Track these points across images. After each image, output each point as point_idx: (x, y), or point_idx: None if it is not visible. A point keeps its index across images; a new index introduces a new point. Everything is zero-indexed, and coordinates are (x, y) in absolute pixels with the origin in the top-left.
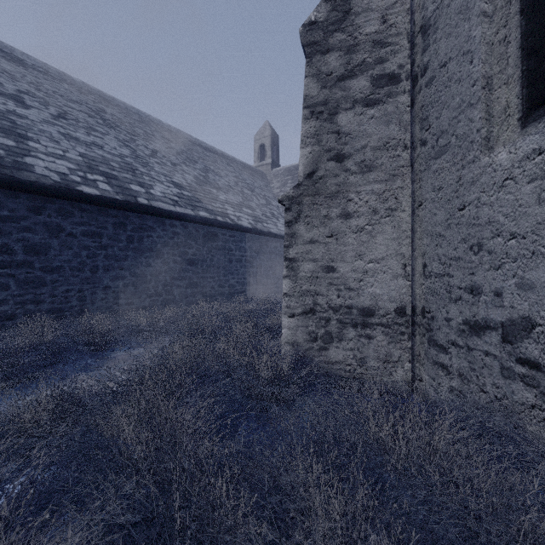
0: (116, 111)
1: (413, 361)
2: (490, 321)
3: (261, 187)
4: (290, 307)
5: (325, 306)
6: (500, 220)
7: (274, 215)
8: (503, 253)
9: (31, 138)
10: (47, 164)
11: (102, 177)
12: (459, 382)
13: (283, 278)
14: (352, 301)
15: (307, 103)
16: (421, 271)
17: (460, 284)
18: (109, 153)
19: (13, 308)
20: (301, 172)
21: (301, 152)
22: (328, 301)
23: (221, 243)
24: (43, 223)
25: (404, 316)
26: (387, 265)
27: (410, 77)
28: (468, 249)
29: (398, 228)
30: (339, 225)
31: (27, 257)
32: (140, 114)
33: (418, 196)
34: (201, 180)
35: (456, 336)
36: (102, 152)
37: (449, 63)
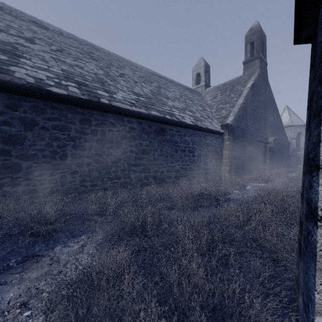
0: (101, 54)
1: None
2: None
3: (198, 100)
4: None
5: None
6: None
7: (209, 117)
8: None
9: (25, 57)
10: (28, 72)
11: (74, 84)
12: None
13: None
14: None
15: None
16: None
17: None
18: (86, 71)
19: None
20: None
21: None
22: None
23: (169, 136)
24: (18, 118)
25: None
26: None
27: None
28: None
29: None
30: None
31: (5, 146)
32: (118, 57)
33: None
34: (155, 92)
35: None
36: (81, 70)
37: None
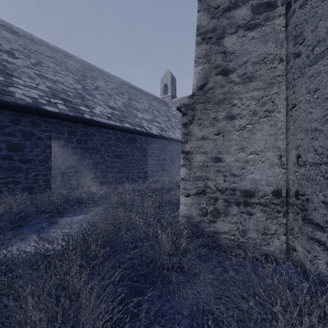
0: (74, 63)
1: (286, 233)
2: None
3: (164, 110)
4: (186, 189)
5: (214, 189)
6: None
7: (173, 127)
8: None
9: (15, 76)
10: (24, 92)
11: (61, 101)
12: None
13: (181, 166)
14: (236, 184)
15: (199, 31)
16: (295, 160)
17: None
18: (67, 87)
19: None
20: (194, 85)
21: (194, 70)
22: (216, 184)
23: (139, 144)
24: (20, 130)
25: (279, 197)
26: (265, 156)
27: (284, 3)
28: None
29: (275, 126)
30: (225, 125)
31: (9, 153)
32: (89, 65)
33: (291, 100)
34: (126, 105)
35: None
36: (63, 86)
37: None
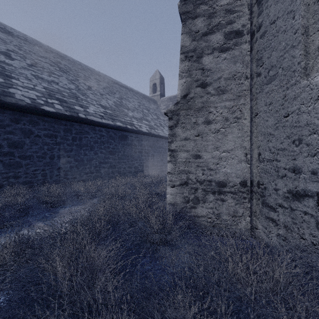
0: (67, 63)
1: (251, 216)
2: (308, 191)
3: (153, 108)
4: (172, 181)
5: (194, 180)
6: (315, 122)
7: (161, 125)
8: (318, 145)
9: (14, 77)
10: (23, 93)
11: (57, 101)
12: (284, 231)
13: (168, 162)
14: (212, 177)
15: (183, 50)
16: (257, 157)
17: (285, 166)
18: (62, 87)
19: (1, 181)
20: (178, 95)
21: (178, 82)
22: (196, 177)
23: (130, 141)
24: (20, 129)
25: (245, 187)
26: (234, 154)
27: (249, 33)
28: (291, 143)
29: (242, 130)
30: (203, 128)
31: (10, 149)
32: (81, 65)
33: (255, 109)
34: (118, 104)
35: (282, 201)
36: (58, 86)
37: (277, 20)
